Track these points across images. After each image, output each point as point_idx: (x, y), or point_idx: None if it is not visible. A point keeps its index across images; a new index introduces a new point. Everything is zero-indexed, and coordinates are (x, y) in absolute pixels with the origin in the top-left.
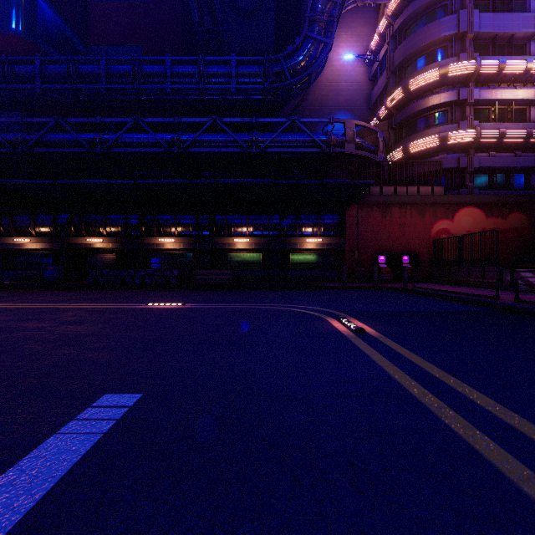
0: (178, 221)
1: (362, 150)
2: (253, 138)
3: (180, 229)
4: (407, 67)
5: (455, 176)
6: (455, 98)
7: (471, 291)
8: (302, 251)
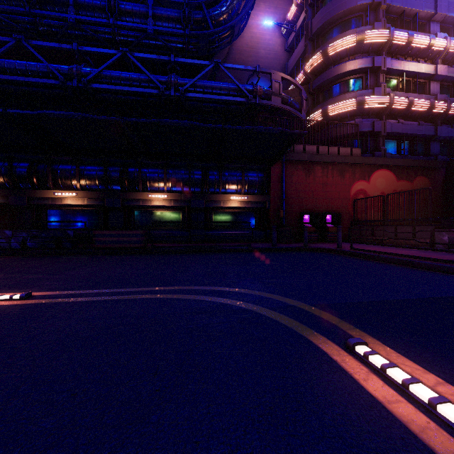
0: (81, 173)
1: (287, 105)
2: (171, 79)
3: (83, 182)
4: (324, 35)
5: (369, 140)
6: (370, 64)
7: (420, 253)
8: (225, 209)
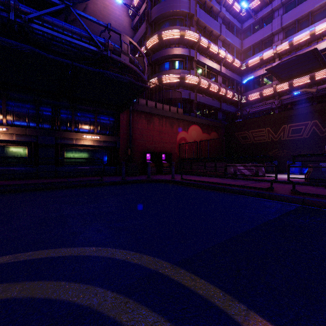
0: None
1: (134, 65)
2: (10, 1)
3: None
4: (159, 24)
5: (187, 105)
6: (188, 54)
7: (223, 181)
8: (78, 147)
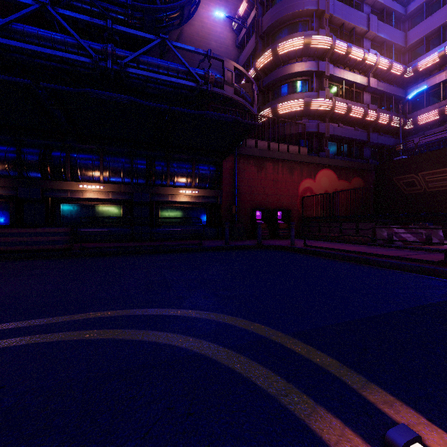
0: None
1: (239, 97)
2: (108, 48)
3: None
4: (274, 34)
5: (314, 141)
6: (315, 68)
7: (368, 249)
8: (174, 204)
